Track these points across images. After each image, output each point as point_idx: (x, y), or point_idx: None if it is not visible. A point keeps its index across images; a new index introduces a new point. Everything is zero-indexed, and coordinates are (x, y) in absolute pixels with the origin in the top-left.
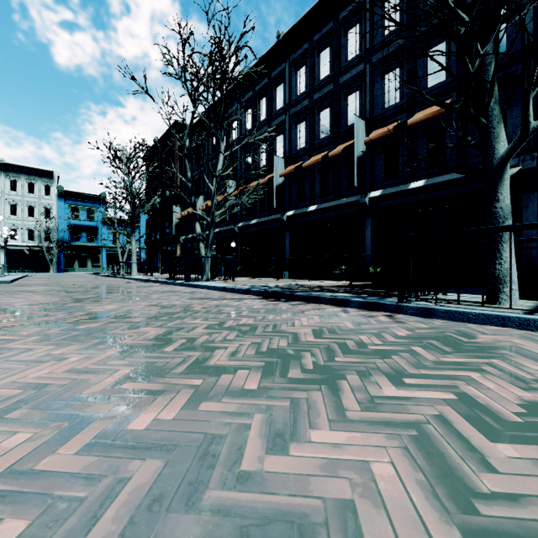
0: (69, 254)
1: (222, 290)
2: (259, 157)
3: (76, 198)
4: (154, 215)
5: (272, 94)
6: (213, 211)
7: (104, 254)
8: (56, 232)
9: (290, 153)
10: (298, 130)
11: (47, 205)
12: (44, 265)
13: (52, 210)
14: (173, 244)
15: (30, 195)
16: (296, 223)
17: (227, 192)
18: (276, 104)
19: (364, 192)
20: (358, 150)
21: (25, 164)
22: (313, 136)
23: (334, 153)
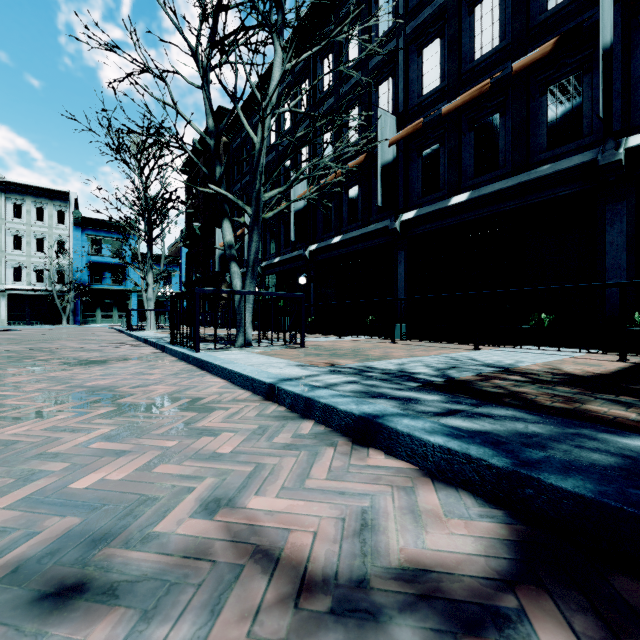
0: (89, 300)
1: (264, 393)
2: (346, 130)
3: (97, 228)
4: (194, 246)
5: (371, 13)
6: (258, 190)
7: (134, 300)
8: (71, 271)
9: (406, 106)
10: (422, 60)
11: (60, 236)
12: (57, 315)
13: (67, 243)
14: (217, 284)
15: (39, 223)
16: (420, 233)
17: (292, 193)
18: (377, 28)
19: (613, 137)
20: (603, 31)
21: (32, 183)
22: (460, 58)
23: (530, 58)
